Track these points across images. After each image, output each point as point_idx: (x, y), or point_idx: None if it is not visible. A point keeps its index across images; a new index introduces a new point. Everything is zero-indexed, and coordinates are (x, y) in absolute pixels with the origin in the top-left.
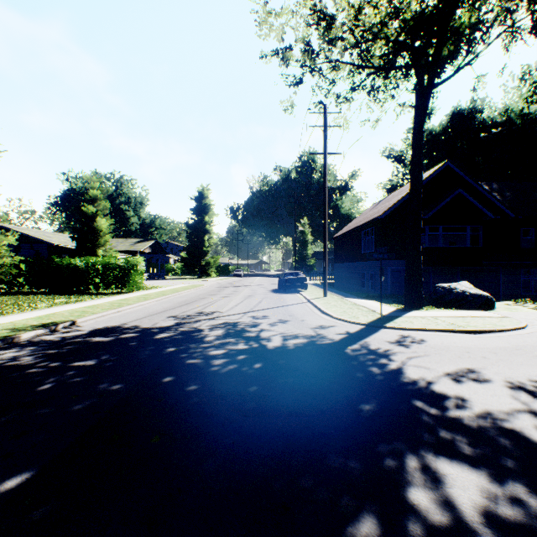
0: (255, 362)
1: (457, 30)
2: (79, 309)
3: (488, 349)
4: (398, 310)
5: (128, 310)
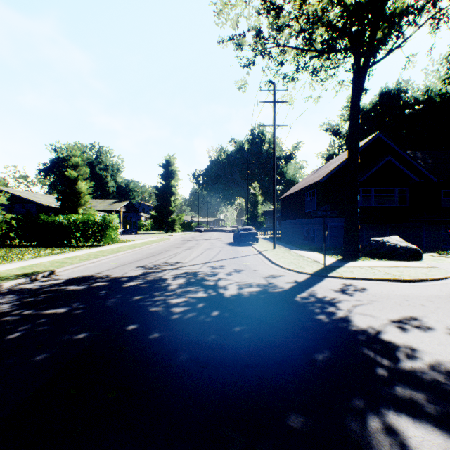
0: (213, 309)
1: (391, 15)
2: (59, 260)
3: (425, 297)
4: (338, 261)
5: (103, 260)
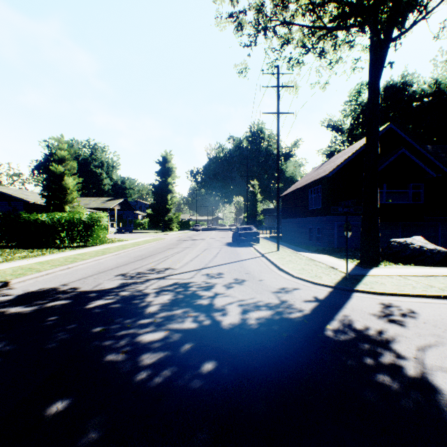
0: (204, 358)
1: None
2: (28, 265)
3: None
4: (358, 267)
5: (80, 265)
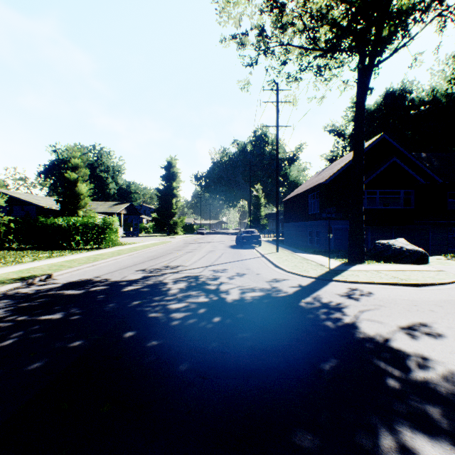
0: (214, 315)
1: (397, 12)
2: (58, 263)
3: (433, 302)
4: (343, 264)
5: (102, 264)
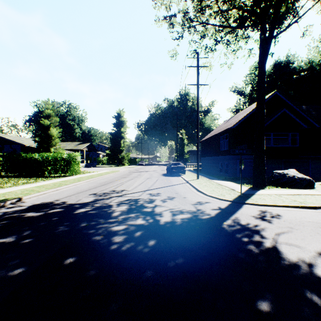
0: (149, 239)
1: None
2: (30, 188)
3: None
4: (250, 189)
5: (64, 188)
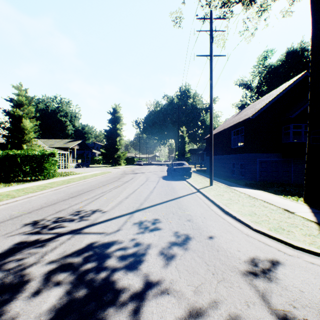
0: None
1: None
2: None
3: None
4: (317, 210)
5: (2, 206)
